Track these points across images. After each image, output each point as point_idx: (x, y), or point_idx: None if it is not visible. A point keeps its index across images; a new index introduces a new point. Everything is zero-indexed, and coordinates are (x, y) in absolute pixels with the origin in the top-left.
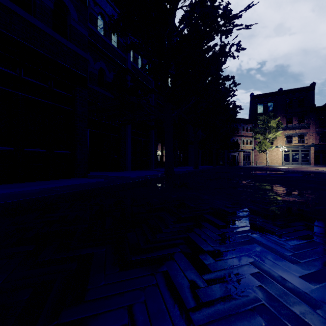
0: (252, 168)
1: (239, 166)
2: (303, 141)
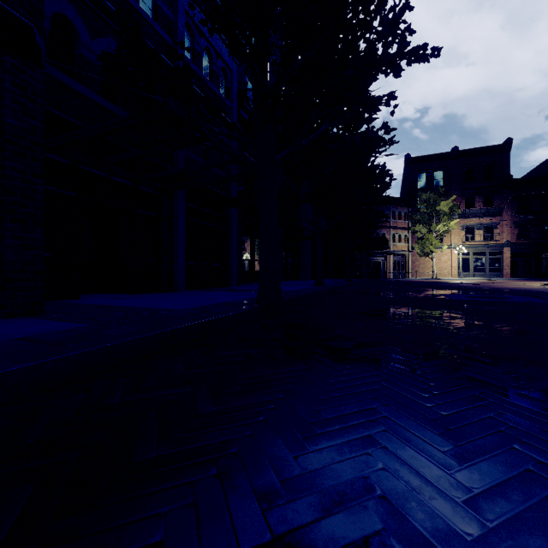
0: (417, 284)
1: (388, 280)
2: (492, 237)
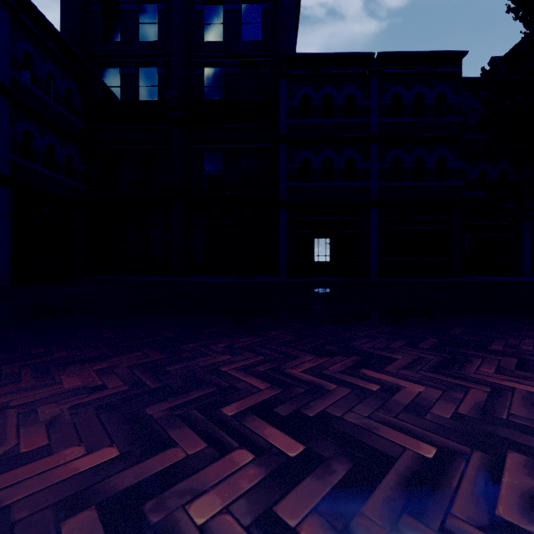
0: None
1: None
2: None
